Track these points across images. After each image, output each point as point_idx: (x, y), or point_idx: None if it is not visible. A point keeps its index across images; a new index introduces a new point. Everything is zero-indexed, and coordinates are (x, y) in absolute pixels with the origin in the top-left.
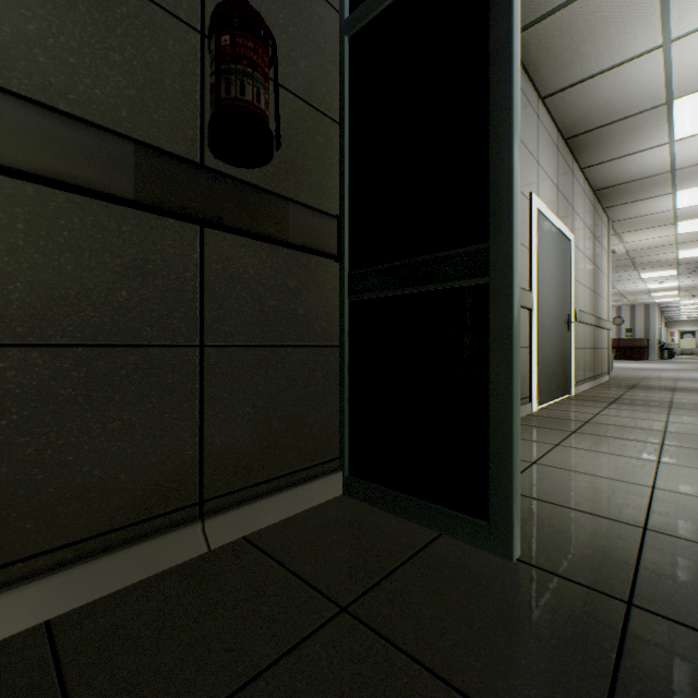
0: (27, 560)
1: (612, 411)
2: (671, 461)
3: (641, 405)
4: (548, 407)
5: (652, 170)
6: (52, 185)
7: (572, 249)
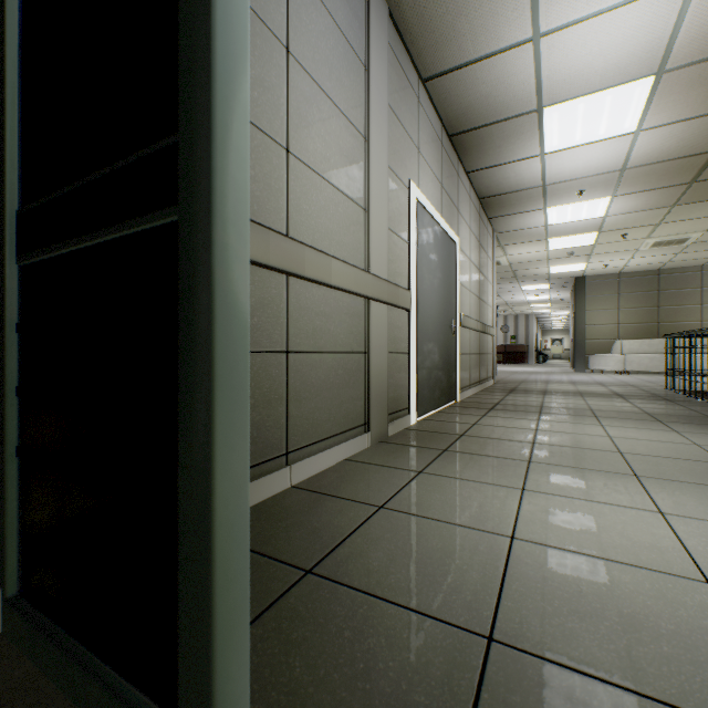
0: None
1: (489, 420)
2: (536, 488)
3: (517, 410)
4: (429, 417)
5: (528, 183)
6: None
7: (457, 251)
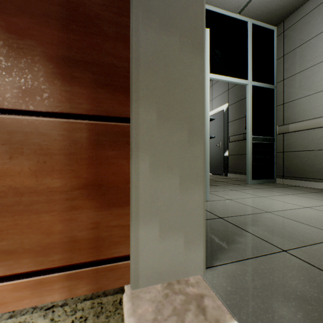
0: (238, 172)
1: None
2: None
3: None
4: None
5: None
6: (238, 141)
7: None
